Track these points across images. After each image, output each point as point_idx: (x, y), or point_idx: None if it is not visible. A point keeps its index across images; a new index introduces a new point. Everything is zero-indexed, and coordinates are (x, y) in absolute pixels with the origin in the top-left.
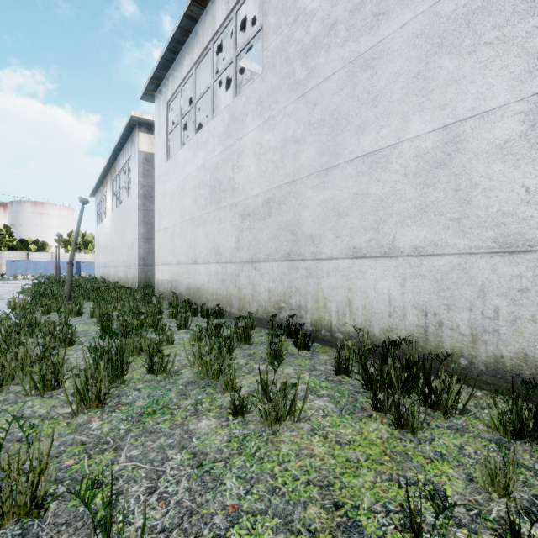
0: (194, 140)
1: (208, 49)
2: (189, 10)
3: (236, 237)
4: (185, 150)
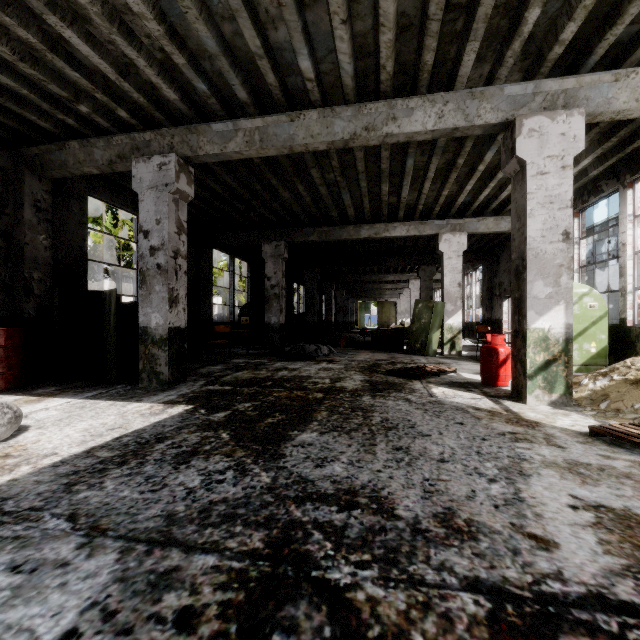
0: (595, 271)
1: (602, 239)
2: (593, 226)
3: (617, 311)
4: (589, 274)
